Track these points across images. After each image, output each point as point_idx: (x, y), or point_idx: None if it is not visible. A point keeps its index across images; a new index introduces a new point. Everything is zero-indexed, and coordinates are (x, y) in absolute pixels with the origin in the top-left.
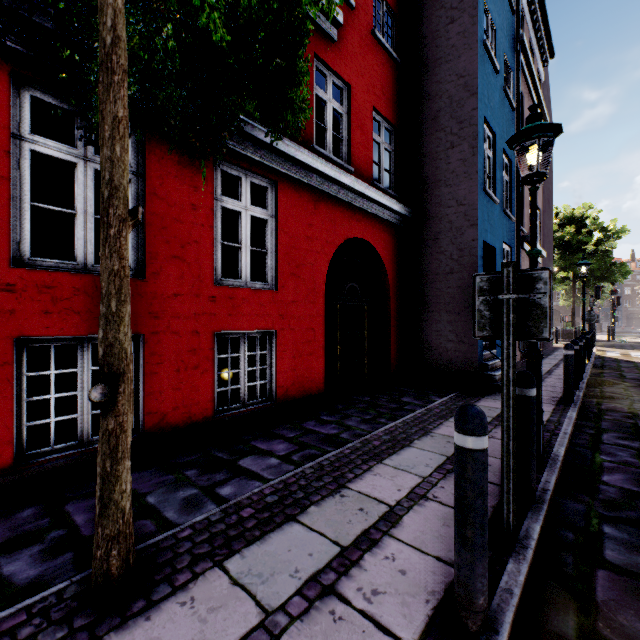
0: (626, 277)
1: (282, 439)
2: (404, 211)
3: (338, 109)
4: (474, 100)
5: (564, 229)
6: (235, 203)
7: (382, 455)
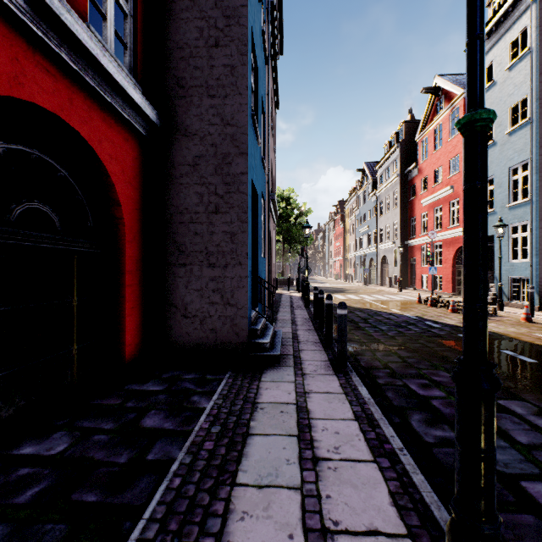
0: (311, 243)
1: None
2: (149, 111)
3: None
4: None
5: (278, 204)
6: None
7: None
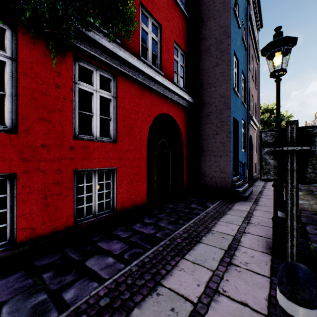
0: None
1: (118, 239)
2: (191, 100)
3: (155, 38)
4: (229, 40)
5: (264, 115)
6: (89, 86)
7: (183, 251)
